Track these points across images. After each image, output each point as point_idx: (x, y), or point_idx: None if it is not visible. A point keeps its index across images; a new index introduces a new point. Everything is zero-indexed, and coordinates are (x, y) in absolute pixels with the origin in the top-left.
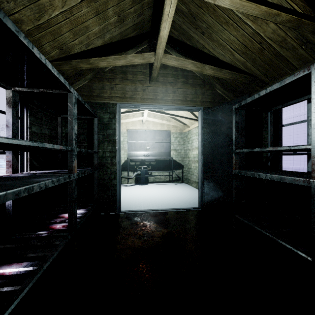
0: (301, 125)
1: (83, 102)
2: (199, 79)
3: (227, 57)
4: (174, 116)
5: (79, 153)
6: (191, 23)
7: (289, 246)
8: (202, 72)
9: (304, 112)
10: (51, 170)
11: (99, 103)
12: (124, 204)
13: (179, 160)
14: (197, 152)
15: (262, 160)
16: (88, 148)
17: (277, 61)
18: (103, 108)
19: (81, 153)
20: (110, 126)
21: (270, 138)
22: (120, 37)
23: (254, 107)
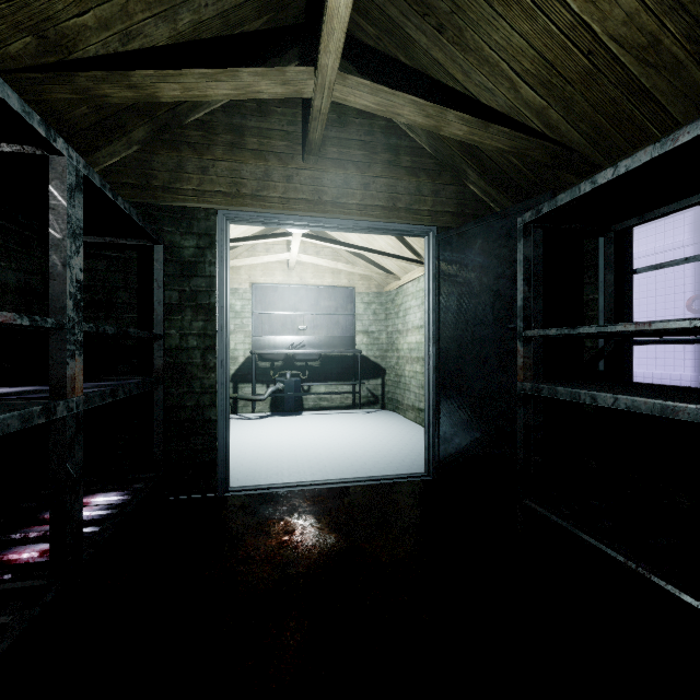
0: (649, 277)
1: (110, 193)
2: (426, 158)
3: (500, 95)
4: (365, 251)
5: (116, 340)
6: (411, 1)
7: (690, 598)
8: (437, 130)
9: (656, 248)
10: (20, 385)
11: (169, 207)
12: (240, 468)
13: (376, 356)
14: (417, 339)
15: (582, 356)
16: (139, 327)
17: (630, 104)
18: (180, 220)
19: (121, 340)
20: (199, 269)
21: (606, 302)
22: (223, 26)
23: (569, 221)
